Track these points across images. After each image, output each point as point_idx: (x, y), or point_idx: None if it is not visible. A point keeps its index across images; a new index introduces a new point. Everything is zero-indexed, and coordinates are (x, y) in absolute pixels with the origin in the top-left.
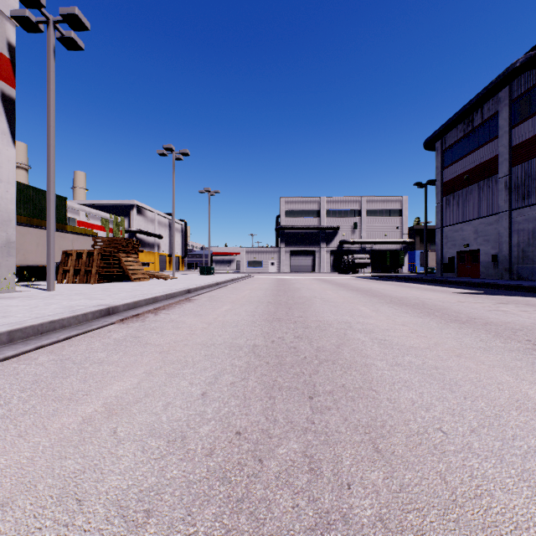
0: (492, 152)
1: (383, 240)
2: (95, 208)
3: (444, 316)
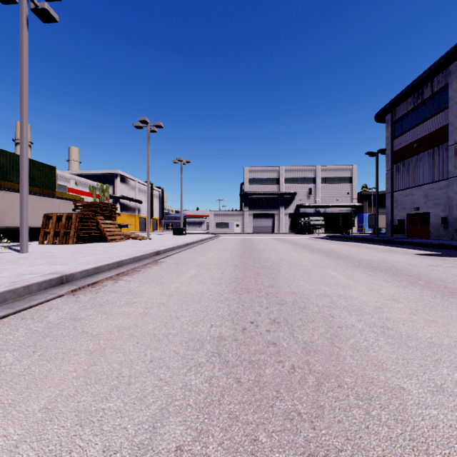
0: (442, 122)
1: (336, 204)
2: (84, 177)
3: (431, 285)
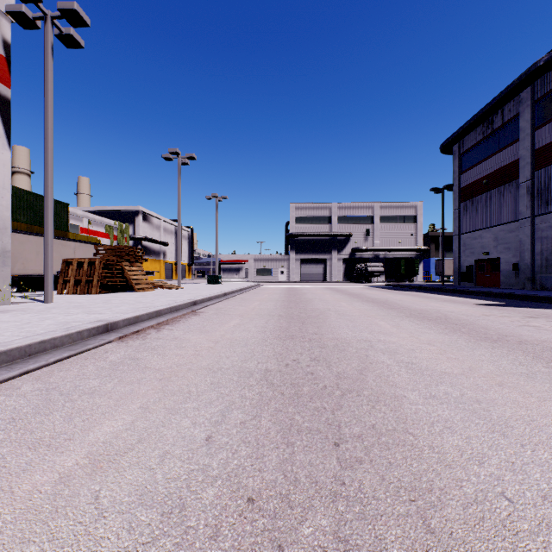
0: (514, 156)
1: (397, 248)
2: (98, 214)
3: (472, 332)
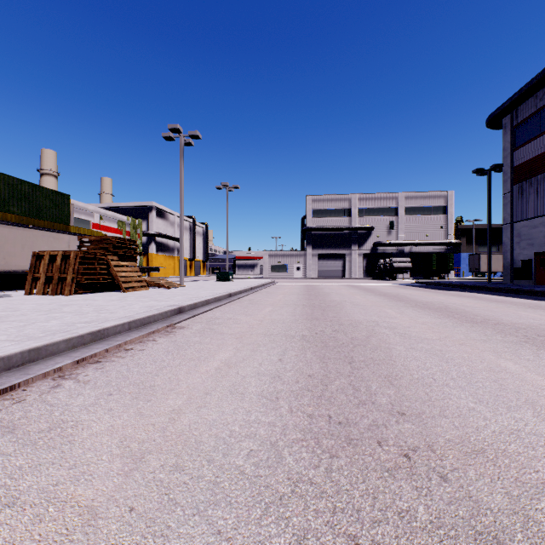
0: None
1: (425, 242)
2: (113, 210)
3: None
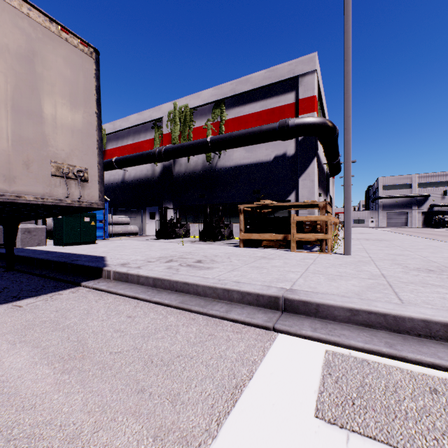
0: None
1: None
2: None
3: None
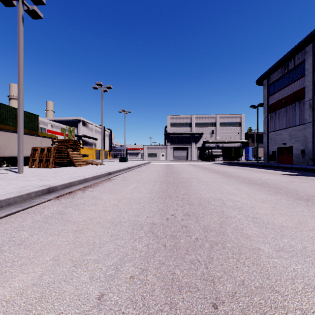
0: (301, 85)
1: (230, 141)
2: (57, 122)
3: (288, 193)
